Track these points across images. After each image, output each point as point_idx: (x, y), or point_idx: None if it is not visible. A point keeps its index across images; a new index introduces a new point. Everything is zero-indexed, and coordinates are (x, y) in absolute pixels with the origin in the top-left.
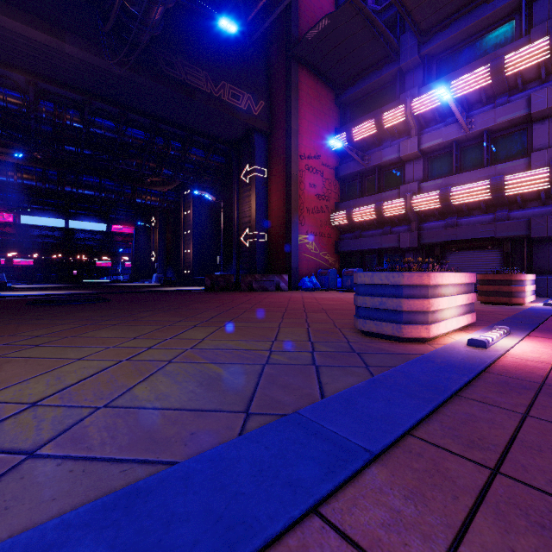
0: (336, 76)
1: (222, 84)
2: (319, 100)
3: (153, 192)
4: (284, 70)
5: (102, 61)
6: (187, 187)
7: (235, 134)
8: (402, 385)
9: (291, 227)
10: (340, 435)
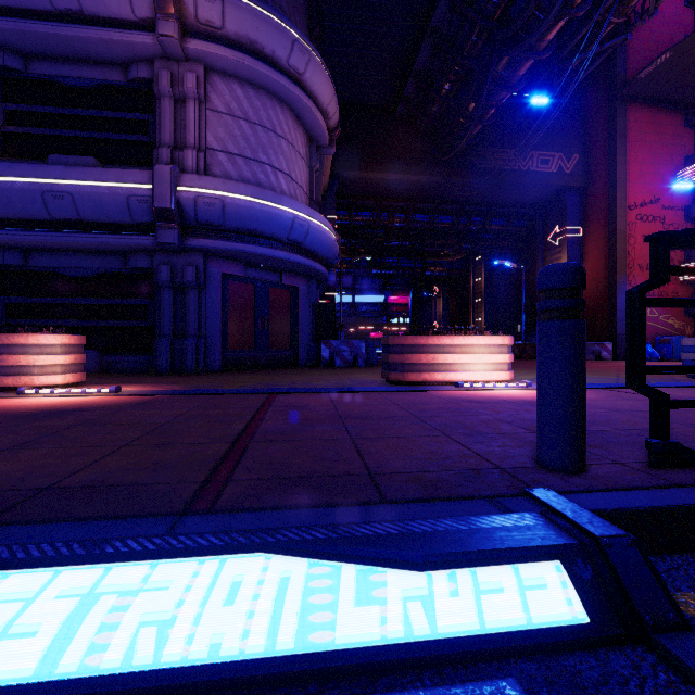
0: (686, 94)
1: (530, 156)
2: (658, 131)
3: (440, 263)
4: (605, 114)
5: (433, 178)
6: (477, 253)
7: (542, 196)
8: (692, 384)
9: (615, 290)
10: (654, 385)
